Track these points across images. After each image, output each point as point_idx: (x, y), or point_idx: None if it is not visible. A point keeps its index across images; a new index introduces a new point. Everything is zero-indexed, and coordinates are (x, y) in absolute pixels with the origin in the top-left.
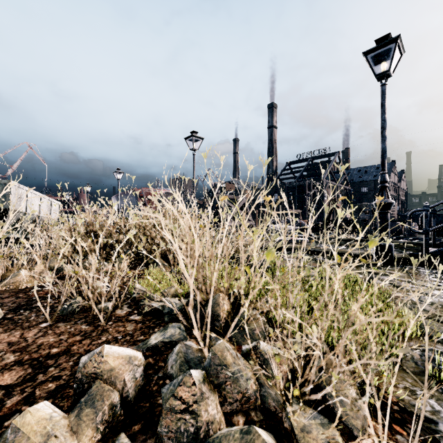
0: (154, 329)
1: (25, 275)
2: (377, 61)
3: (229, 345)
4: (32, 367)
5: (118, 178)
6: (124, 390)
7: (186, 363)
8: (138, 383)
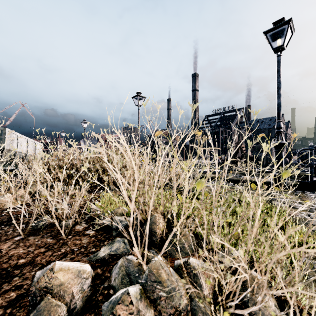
0: (103, 242)
1: (9, 197)
2: (274, 38)
3: (163, 263)
4: (0, 276)
5: (84, 127)
6: (72, 302)
7: (127, 276)
8: (86, 294)
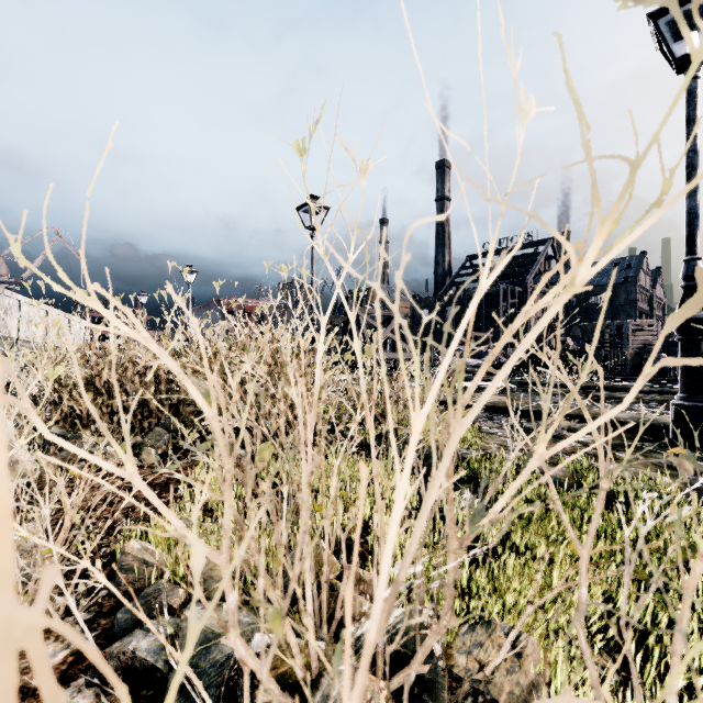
0: None
1: None
2: (674, 34)
3: None
4: None
5: (189, 282)
6: None
7: None
8: None
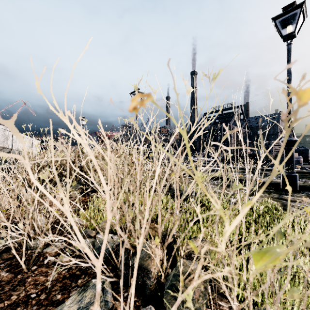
0: (77, 281)
1: None
2: (283, 26)
3: None
4: None
5: (83, 124)
6: None
7: None
8: None
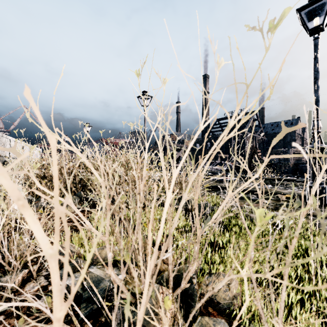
0: None
1: None
2: (308, 18)
3: None
4: None
5: (88, 131)
6: None
7: None
8: None
